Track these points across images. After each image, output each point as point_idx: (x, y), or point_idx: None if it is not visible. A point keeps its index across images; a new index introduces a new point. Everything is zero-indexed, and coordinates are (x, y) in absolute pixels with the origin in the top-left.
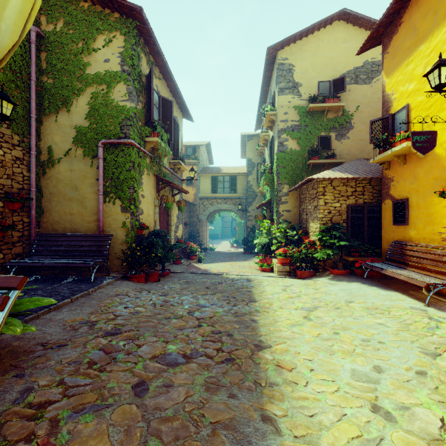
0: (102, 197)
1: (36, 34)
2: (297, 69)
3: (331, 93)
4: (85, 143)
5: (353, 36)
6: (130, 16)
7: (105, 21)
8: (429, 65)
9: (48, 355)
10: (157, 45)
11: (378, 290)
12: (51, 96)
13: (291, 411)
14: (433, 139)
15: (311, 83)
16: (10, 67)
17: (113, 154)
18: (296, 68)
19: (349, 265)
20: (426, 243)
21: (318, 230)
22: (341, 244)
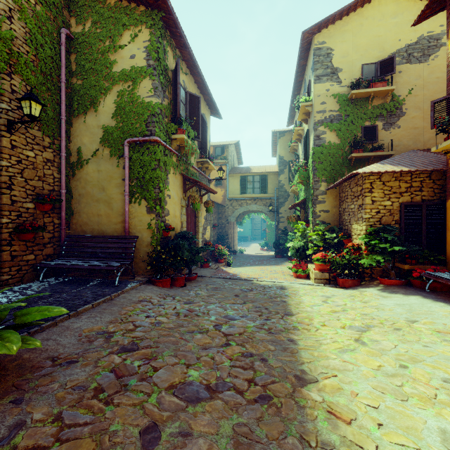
0: (127, 198)
1: (66, 36)
2: (336, 53)
3: (377, 77)
4: (111, 142)
5: (405, 9)
6: (155, 7)
7: (131, 15)
8: None
9: (54, 374)
10: (184, 37)
11: (447, 308)
12: (80, 97)
13: None
14: None
15: (353, 67)
16: (41, 70)
17: (139, 153)
18: (335, 52)
19: (403, 273)
20: None
21: (364, 232)
22: (395, 250)
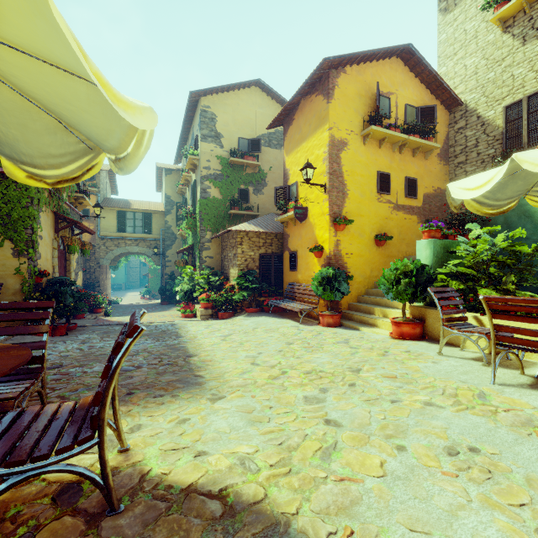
0: None
1: None
2: (219, 120)
3: (249, 151)
4: None
5: (267, 105)
6: None
7: None
8: (307, 159)
9: None
10: None
11: (276, 319)
12: None
13: (210, 372)
14: (306, 213)
15: (233, 137)
16: None
17: (1, 185)
18: (218, 119)
19: (261, 304)
20: (306, 283)
21: (237, 275)
22: (254, 287)
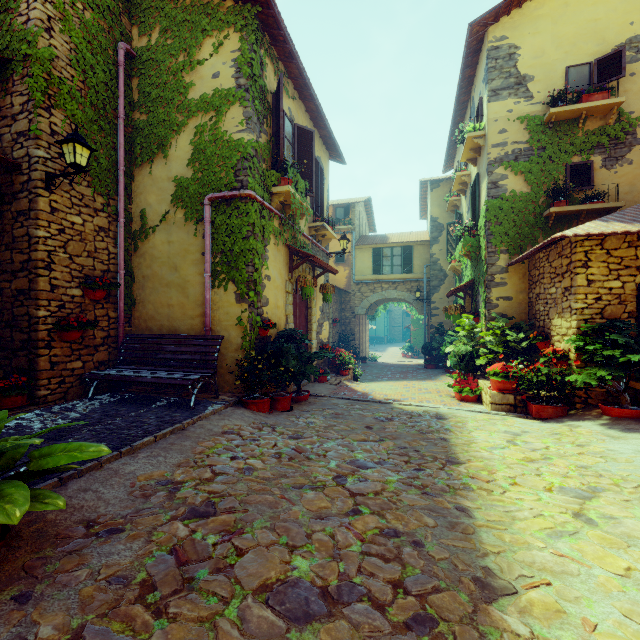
0: (209, 280)
1: (126, 54)
2: (524, 52)
3: (593, 85)
4: (187, 201)
5: None
6: None
7: (214, 15)
8: None
9: (85, 551)
10: (289, 41)
11: None
12: (144, 139)
13: None
14: None
15: (553, 73)
16: (92, 102)
17: (225, 214)
18: (522, 51)
19: None
20: None
21: (574, 331)
22: (631, 360)
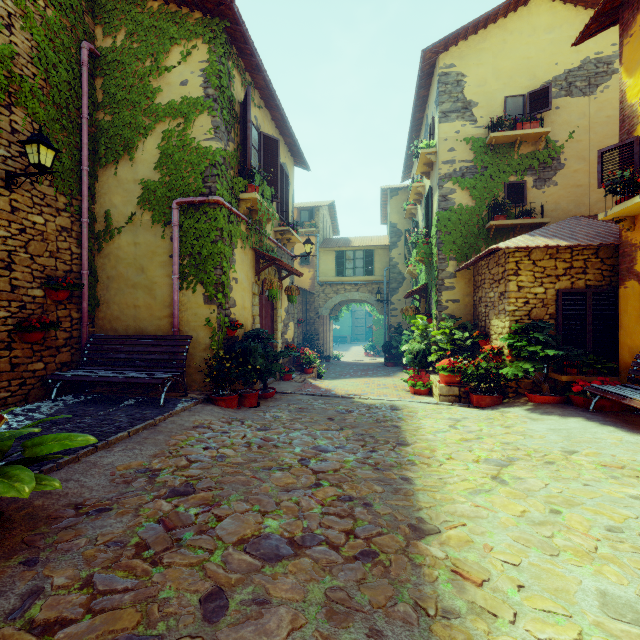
0: (177, 282)
1: (89, 53)
2: (469, 80)
3: (526, 114)
4: (154, 204)
5: (564, 20)
6: (217, 14)
7: (182, 25)
8: None
9: (79, 526)
10: (256, 56)
11: (618, 434)
12: (108, 139)
13: None
14: None
15: (493, 101)
16: (54, 101)
17: (193, 218)
18: (468, 79)
19: (560, 387)
20: None
21: (507, 331)
22: (549, 355)
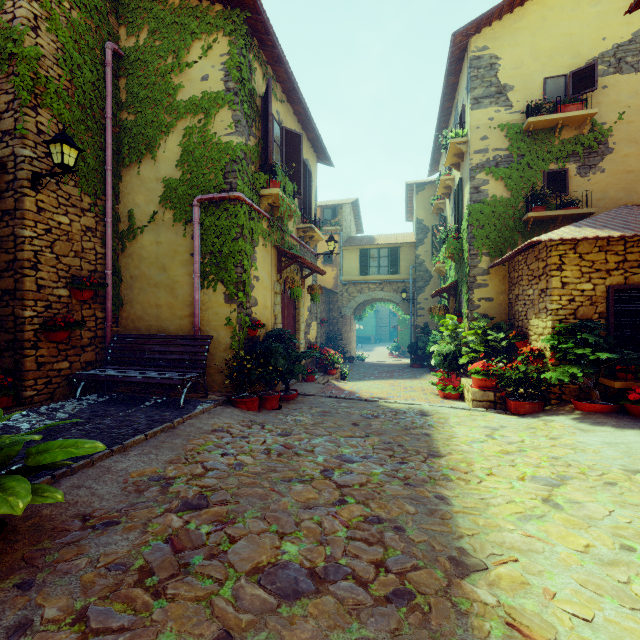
0: (198, 281)
1: (113, 53)
2: (504, 62)
3: (568, 96)
4: (175, 202)
5: None
6: (237, 4)
7: (202, 19)
8: None
9: (83, 542)
10: (278, 47)
11: None
12: (132, 139)
13: None
14: None
15: (531, 83)
16: (79, 102)
17: (214, 216)
18: (503, 61)
19: (612, 394)
20: None
21: (549, 331)
22: (600, 358)
